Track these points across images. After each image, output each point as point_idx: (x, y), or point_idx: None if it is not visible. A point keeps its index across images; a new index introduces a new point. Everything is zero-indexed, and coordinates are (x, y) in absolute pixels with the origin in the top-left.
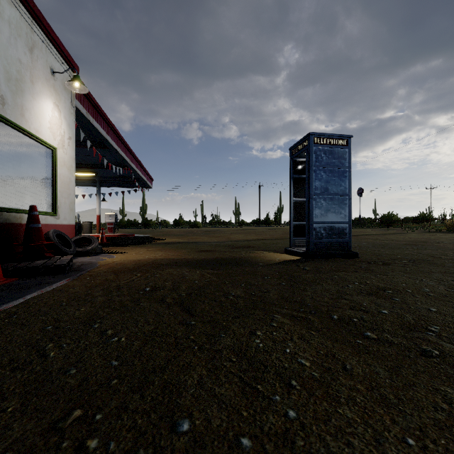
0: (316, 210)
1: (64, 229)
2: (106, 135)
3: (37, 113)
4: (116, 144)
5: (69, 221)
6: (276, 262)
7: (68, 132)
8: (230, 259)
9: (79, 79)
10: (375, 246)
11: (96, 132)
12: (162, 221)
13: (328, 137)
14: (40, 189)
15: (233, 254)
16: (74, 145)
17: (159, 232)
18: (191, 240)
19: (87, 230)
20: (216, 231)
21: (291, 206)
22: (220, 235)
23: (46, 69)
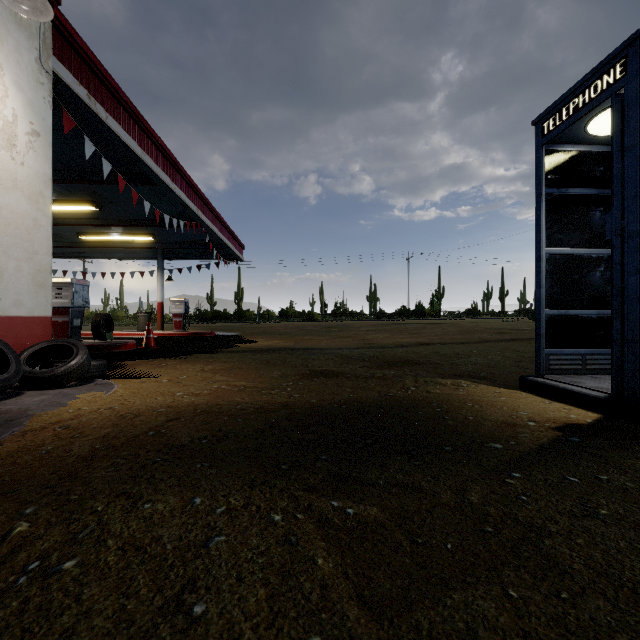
0: None
1: (16, 327)
2: (143, 153)
3: None
4: (168, 176)
5: (34, 310)
6: (541, 435)
7: (29, 119)
8: (383, 408)
9: None
10: None
11: (119, 144)
12: (264, 312)
13: None
14: None
15: (387, 387)
16: (48, 152)
17: (255, 328)
18: (300, 343)
19: (143, 325)
20: (341, 327)
21: (540, 267)
22: (350, 333)
23: None
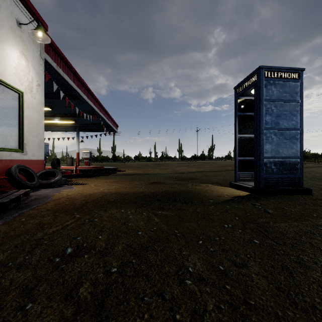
0: (267, 145)
1: (33, 164)
2: (76, 87)
3: (1, 58)
4: (86, 96)
5: (38, 157)
6: (226, 198)
7: (37, 80)
8: (178, 193)
9: (42, 29)
10: (310, 179)
11: (67, 84)
12: (126, 157)
13: (278, 71)
14: (5, 128)
15: (180, 187)
16: (43, 92)
17: (123, 165)
18: (145, 171)
19: (70, 163)
20: (164, 164)
21: (236, 142)
22: (168, 167)
23: (11, 20)
